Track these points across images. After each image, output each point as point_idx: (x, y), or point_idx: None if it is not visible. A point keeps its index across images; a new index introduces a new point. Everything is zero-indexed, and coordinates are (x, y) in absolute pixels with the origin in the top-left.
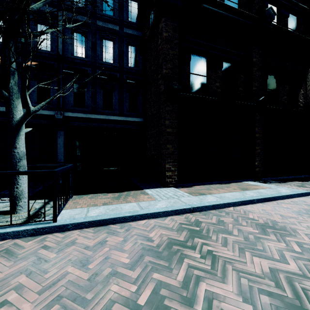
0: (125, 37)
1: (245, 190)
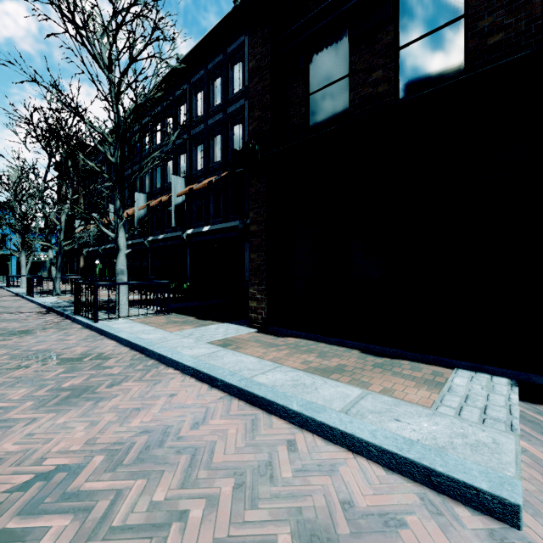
0: None
1: (326, 373)
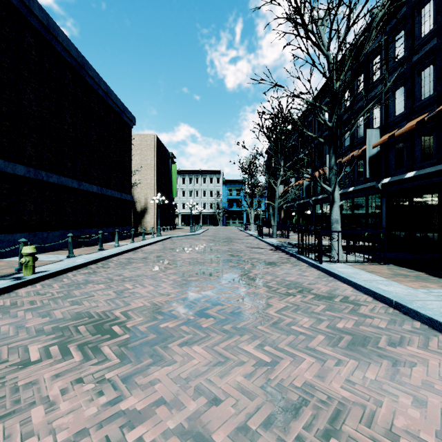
0: None
1: None
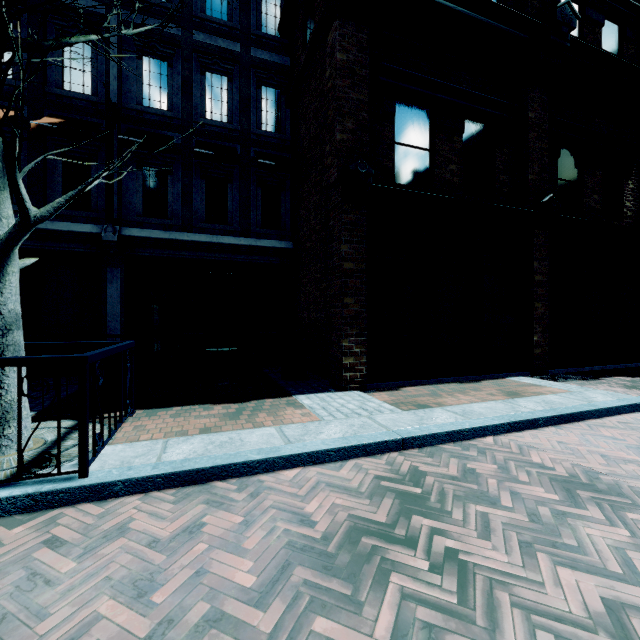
0: (253, 68)
1: (515, 396)
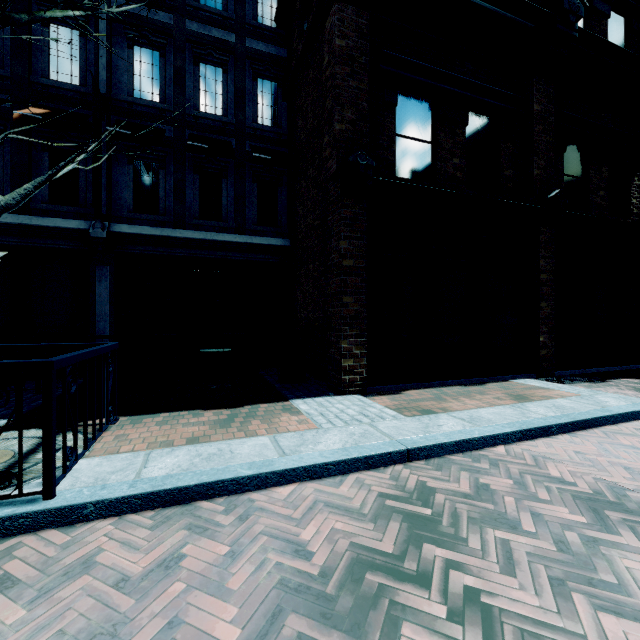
0: (249, 59)
1: (523, 400)
